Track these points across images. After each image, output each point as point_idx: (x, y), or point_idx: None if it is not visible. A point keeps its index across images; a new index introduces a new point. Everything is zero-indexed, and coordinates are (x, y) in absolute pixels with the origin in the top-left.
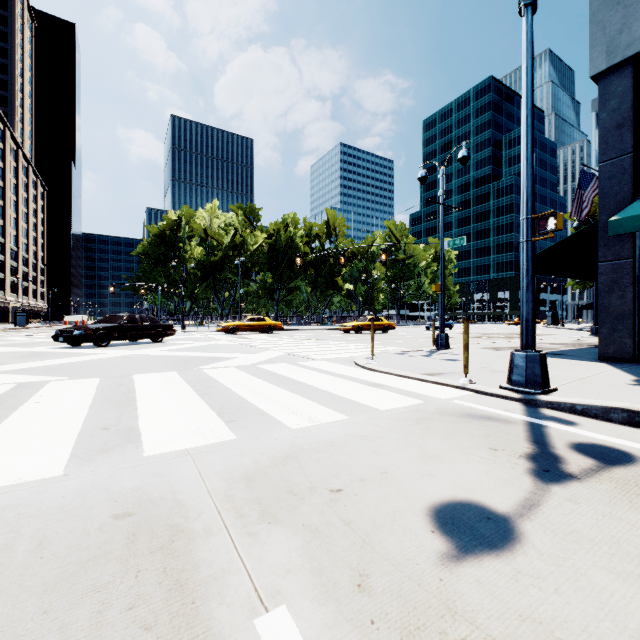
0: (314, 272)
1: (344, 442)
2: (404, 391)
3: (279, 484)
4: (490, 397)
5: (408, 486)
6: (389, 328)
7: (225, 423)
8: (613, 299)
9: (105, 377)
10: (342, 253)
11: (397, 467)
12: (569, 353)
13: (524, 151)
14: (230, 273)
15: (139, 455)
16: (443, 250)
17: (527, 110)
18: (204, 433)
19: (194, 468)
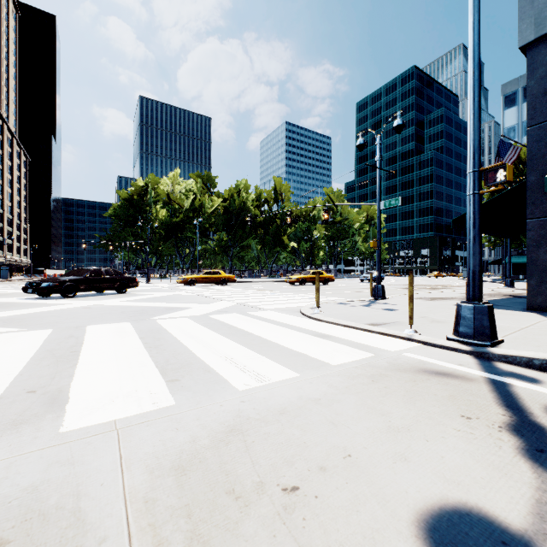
0: (263, 232)
1: (296, 408)
2: (352, 342)
3: (218, 478)
4: (439, 349)
5: (381, 480)
6: (329, 280)
7: (166, 383)
8: (541, 253)
9: (58, 328)
10: (288, 213)
11: (362, 446)
12: (496, 303)
13: (471, 105)
14: (190, 232)
15: (55, 430)
16: (380, 210)
17: (474, 64)
18: (140, 397)
19: (116, 451)
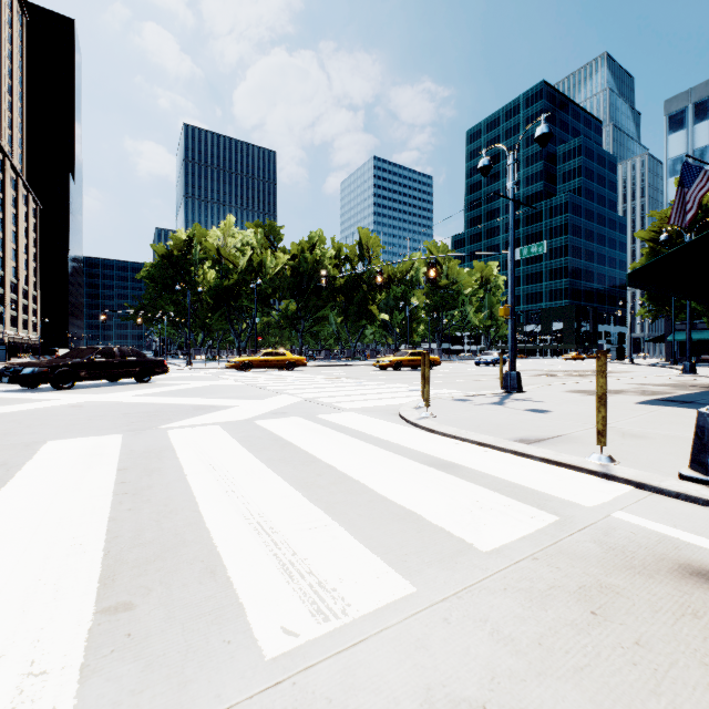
0: (344, 299)
1: None
2: (502, 482)
3: None
4: (675, 500)
5: None
6: (433, 364)
7: (96, 620)
8: None
9: None
10: (378, 270)
11: None
12: (699, 400)
13: None
14: (247, 300)
15: None
16: (514, 261)
17: None
18: None
19: None
